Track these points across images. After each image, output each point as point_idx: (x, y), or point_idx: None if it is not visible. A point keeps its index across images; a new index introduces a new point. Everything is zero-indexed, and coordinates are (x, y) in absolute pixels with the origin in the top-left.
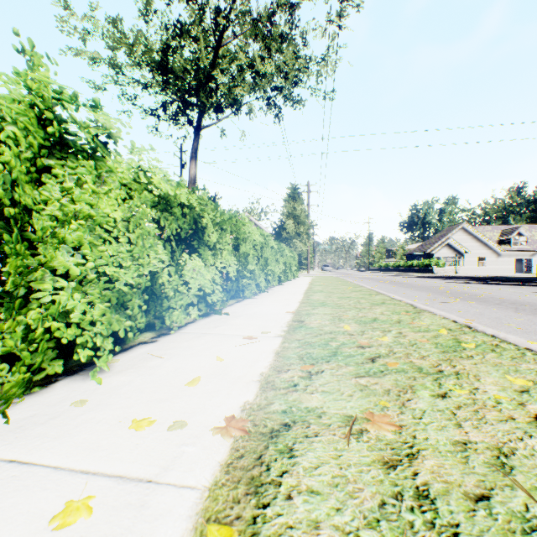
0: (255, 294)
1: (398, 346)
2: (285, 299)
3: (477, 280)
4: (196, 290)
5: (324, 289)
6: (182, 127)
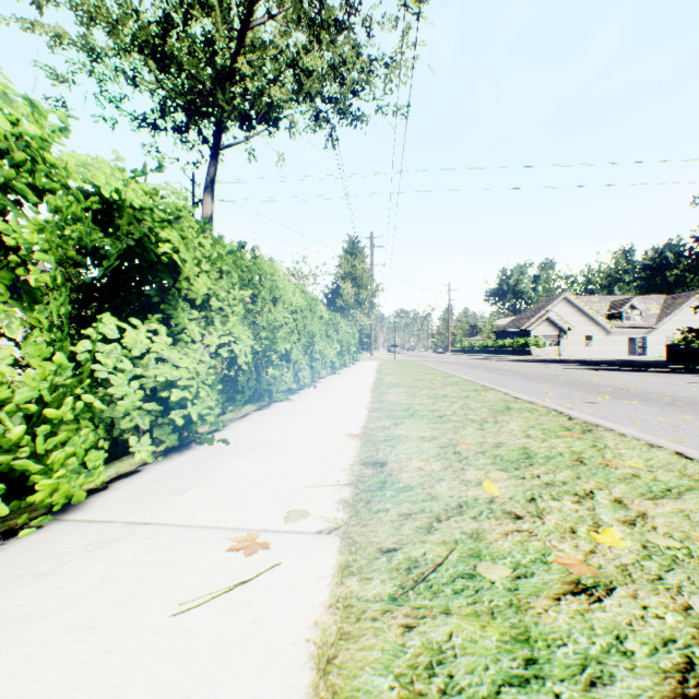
0: (293, 391)
1: (686, 581)
2: (343, 401)
3: (595, 365)
4: (135, 401)
5: (401, 382)
6: (194, 148)
